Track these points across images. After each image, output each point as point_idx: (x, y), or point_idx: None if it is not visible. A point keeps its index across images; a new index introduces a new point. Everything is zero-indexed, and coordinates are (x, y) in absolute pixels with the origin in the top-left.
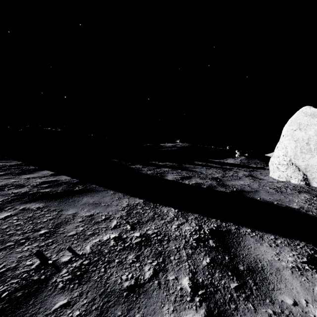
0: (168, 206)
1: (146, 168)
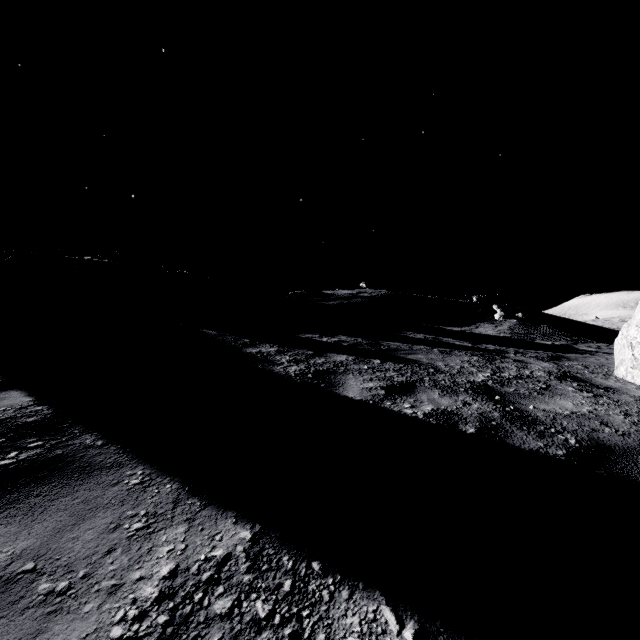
0: (362, 581)
1: (288, 354)
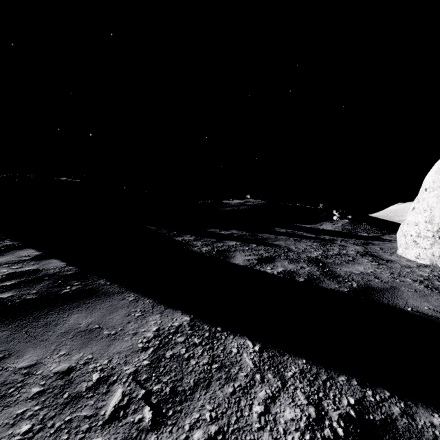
0: (239, 333)
1: (201, 241)
